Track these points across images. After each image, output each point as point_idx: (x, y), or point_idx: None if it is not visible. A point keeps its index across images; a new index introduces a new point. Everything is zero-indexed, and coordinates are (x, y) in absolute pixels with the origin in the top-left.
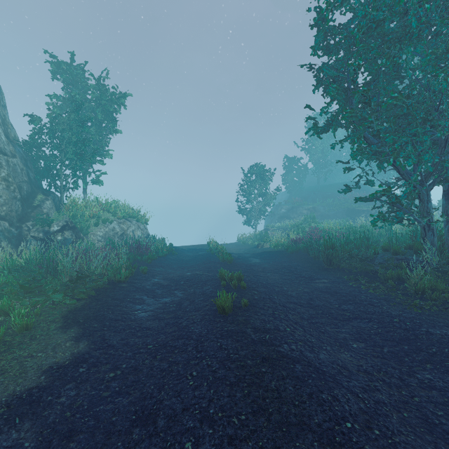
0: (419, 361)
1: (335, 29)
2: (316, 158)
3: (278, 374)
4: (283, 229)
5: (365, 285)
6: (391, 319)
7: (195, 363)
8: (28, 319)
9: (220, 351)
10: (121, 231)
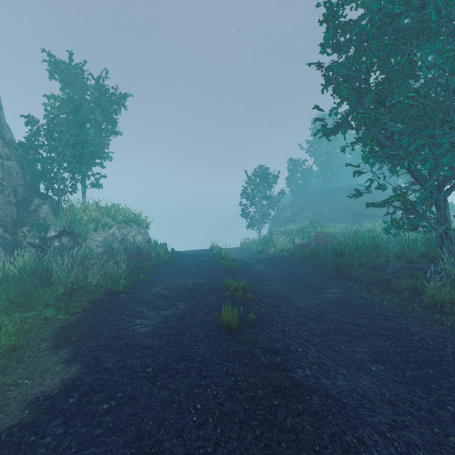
0: (448, 389)
1: (346, 25)
2: (321, 161)
3: (293, 409)
4: (287, 233)
5: (378, 297)
6: (411, 337)
7: (199, 392)
8: (15, 339)
9: (227, 378)
10: (121, 236)
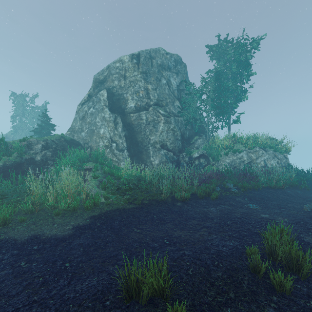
0: None
1: None
2: None
3: None
4: None
5: None
6: None
7: None
8: (86, 204)
9: None
10: (249, 160)
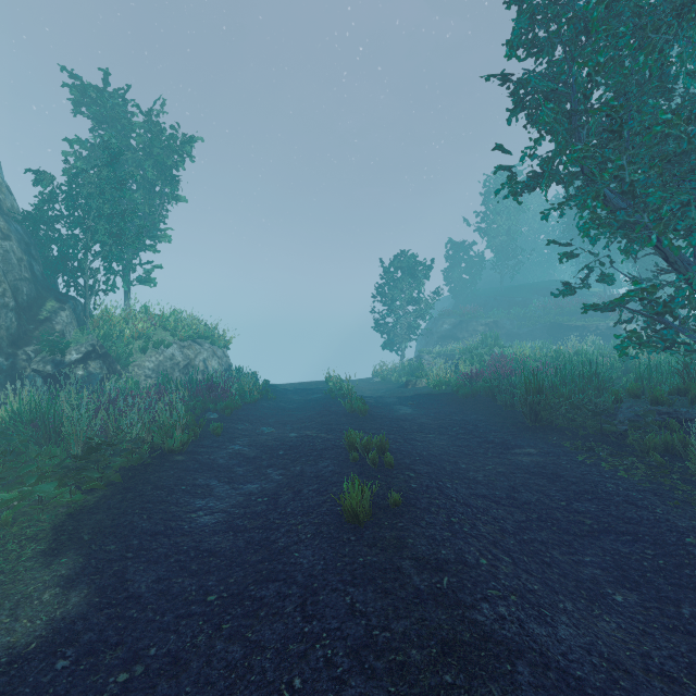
0: None
1: (552, 6)
2: (498, 244)
3: (481, 694)
4: (446, 357)
5: (607, 462)
6: (680, 538)
7: (299, 649)
8: None
9: (352, 620)
10: (184, 361)
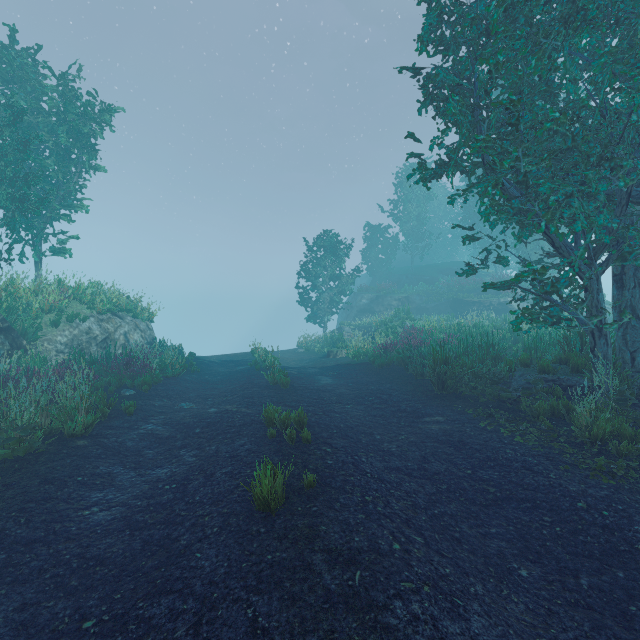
0: None
1: (457, 6)
2: (410, 228)
3: None
4: (364, 329)
5: (505, 427)
6: (572, 503)
7: None
8: None
9: None
10: (102, 335)
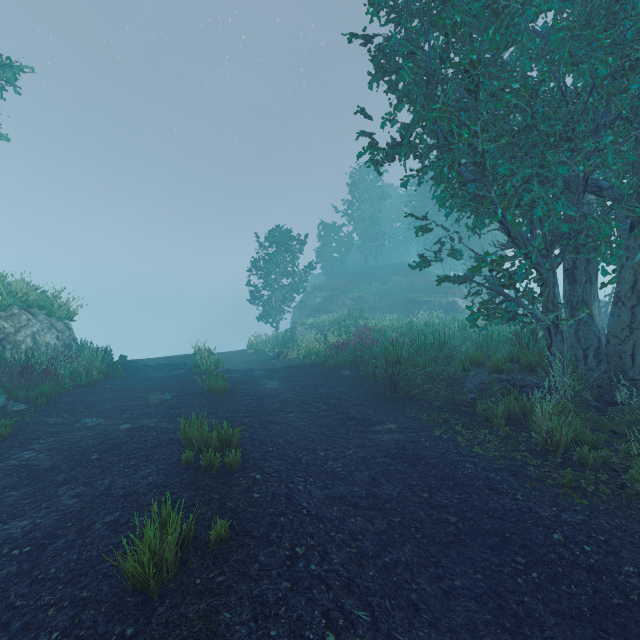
0: None
1: None
2: (363, 228)
3: None
4: (318, 328)
5: (461, 435)
6: (547, 534)
7: None
8: None
9: None
10: None
